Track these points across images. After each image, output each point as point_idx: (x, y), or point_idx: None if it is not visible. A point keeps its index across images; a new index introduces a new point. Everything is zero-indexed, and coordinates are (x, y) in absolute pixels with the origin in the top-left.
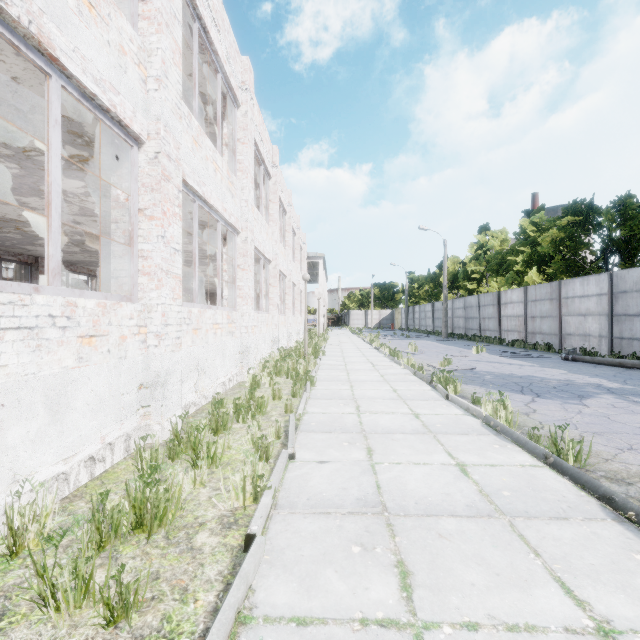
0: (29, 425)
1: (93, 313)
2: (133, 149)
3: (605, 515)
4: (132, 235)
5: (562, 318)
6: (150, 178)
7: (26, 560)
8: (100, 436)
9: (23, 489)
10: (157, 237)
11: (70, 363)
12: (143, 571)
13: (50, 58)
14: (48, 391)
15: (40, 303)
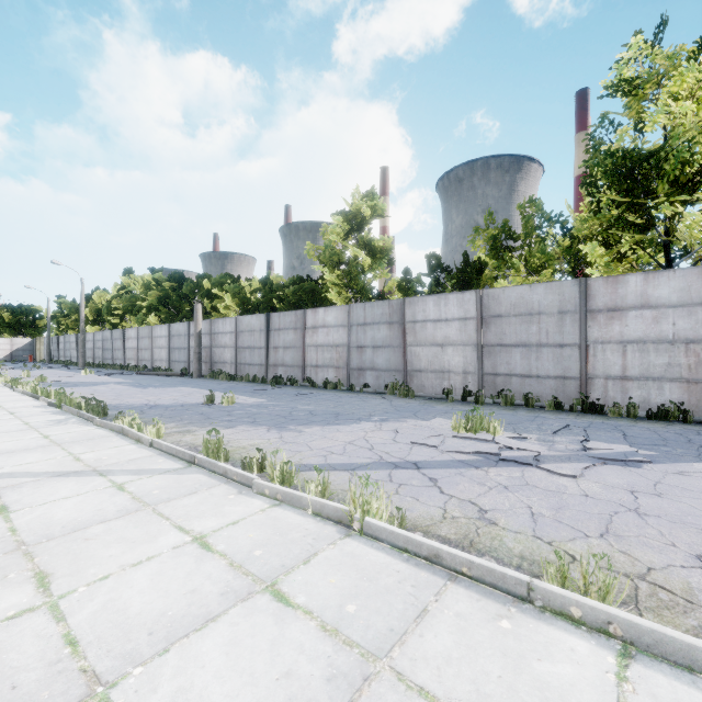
0: None
1: None
2: None
3: (32, 400)
4: None
5: (153, 350)
6: None
7: None
8: None
9: None
10: None
11: None
12: None
13: None
14: None
15: None
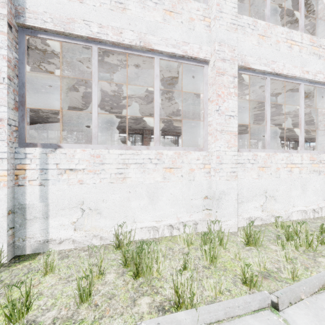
0: (140, 202)
1: (172, 157)
2: (204, 68)
3: None
4: (204, 114)
5: None
6: (211, 79)
7: (119, 252)
8: (176, 217)
9: (137, 226)
10: (214, 111)
11: (159, 179)
12: (115, 290)
13: (152, 50)
14: (148, 190)
15: (145, 153)
